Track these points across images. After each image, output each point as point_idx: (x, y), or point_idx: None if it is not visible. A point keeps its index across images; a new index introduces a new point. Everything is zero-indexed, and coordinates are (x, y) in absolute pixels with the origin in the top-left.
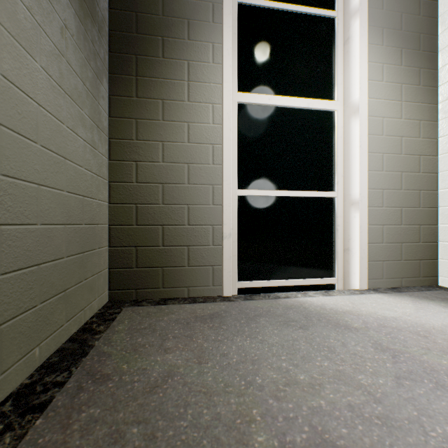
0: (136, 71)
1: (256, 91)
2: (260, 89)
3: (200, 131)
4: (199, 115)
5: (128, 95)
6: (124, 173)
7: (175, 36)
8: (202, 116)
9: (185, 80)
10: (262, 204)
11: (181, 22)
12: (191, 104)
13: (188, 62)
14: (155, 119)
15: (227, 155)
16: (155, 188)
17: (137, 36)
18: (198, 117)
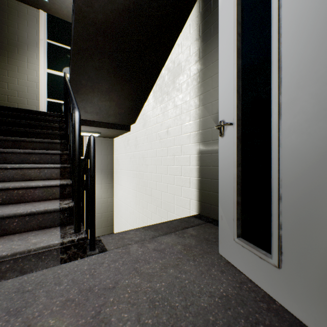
0: (8, 56)
1: (55, 70)
2: (56, 70)
3: (32, 78)
4: (31, 73)
5: (5, 63)
6: (3, 86)
7: (22, 48)
8: (33, 74)
9: (26, 62)
10: (57, 104)
11: (25, 45)
12: (28, 70)
13: (27, 57)
14: (15, 72)
15: (41, 87)
16: (15, 92)
17: (8, 46)
18: (31, 74)
